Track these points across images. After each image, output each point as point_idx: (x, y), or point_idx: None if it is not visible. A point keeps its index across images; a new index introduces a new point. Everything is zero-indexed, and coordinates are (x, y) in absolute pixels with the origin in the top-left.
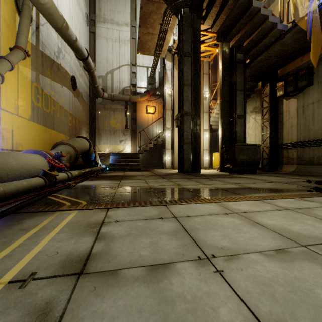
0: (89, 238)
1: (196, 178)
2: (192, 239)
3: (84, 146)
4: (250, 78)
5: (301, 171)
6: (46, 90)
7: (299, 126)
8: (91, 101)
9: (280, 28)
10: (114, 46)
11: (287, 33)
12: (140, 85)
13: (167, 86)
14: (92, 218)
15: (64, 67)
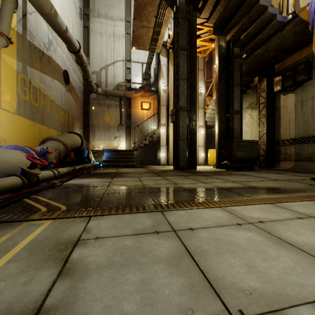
0: (50, 271)
1: (193, 176)
2: (202, 273)
3: (75, 142)
4: (247, 74)
5: (299, 168)
6: (35, 82)
7: (297, 122)
8: (85, 97)
9: (279, 19)
10: (109, 41)
11: (286, 25)
12: (135, 81)
13: (162, 82)
14: (66, 233)
15: (55, 60)
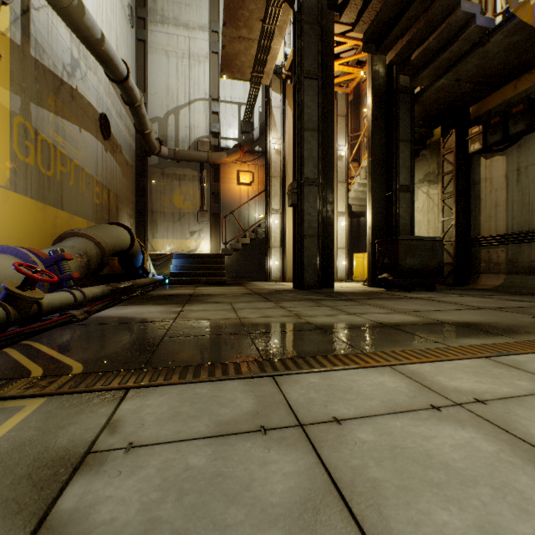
0: None
1: (329, 301)
2: None
3: (119, 240)
4: (421, 122)
5: (514, 286)
6: (45, 133)
7: (510, 205)
8: (139, 162)
9: (481, 24)
10: (181, 66)
11: (493, 33)
12: (226, 135)
13: (274, 136)
14: (66, 432)
15: (85, 95)
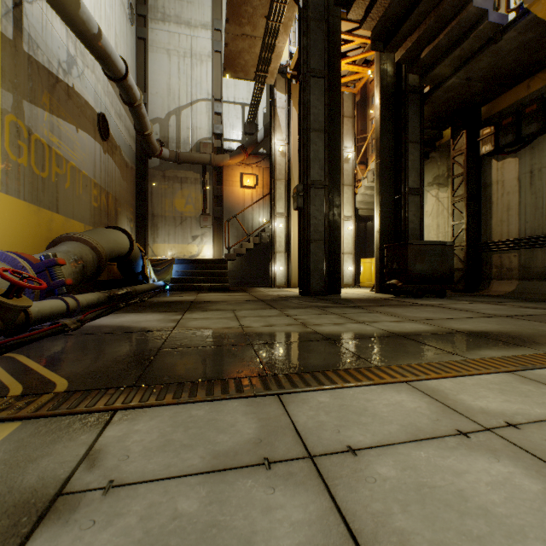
0: None
1: (336, 308)
2: None
3: (117, 245)
4: (430, 123)
5: (527, 292)
6: (39, 133)
7: (522, 209)
8: (139, 164)
9: (494, 20)
10: (183, 65)
11: (506, 30)
12: (230, 137)
13: (279, 138)
14: (36, 467)
15: (82, 93)
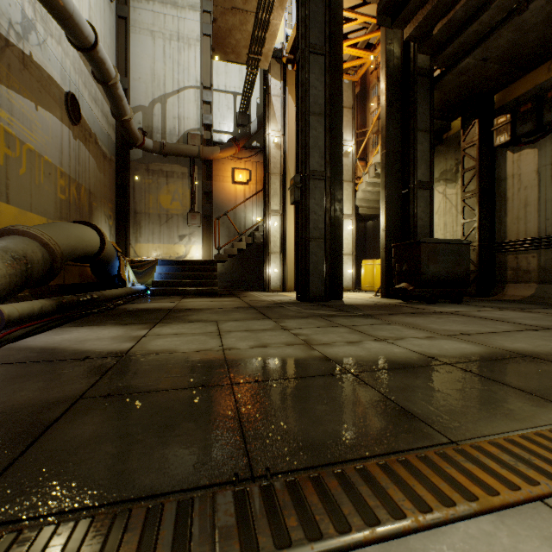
0: None
1: (344, 318)
2: None
3: (82, 242)
4: (438, 112)
5: (548, 296)
6: None
7: (542, 205)
8: (120, 156)
9: None
10: (169, 48)
11: None
12: (220, 128)
13: (273, 128)
14: None
15: (43, 65)
